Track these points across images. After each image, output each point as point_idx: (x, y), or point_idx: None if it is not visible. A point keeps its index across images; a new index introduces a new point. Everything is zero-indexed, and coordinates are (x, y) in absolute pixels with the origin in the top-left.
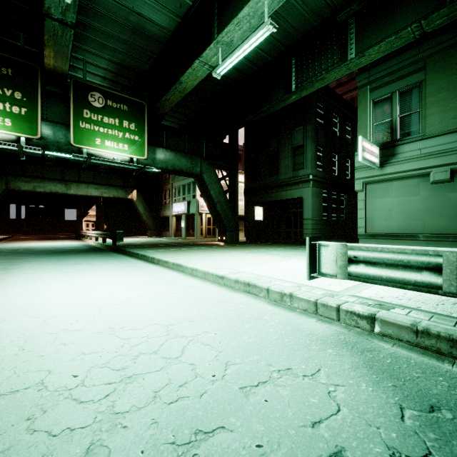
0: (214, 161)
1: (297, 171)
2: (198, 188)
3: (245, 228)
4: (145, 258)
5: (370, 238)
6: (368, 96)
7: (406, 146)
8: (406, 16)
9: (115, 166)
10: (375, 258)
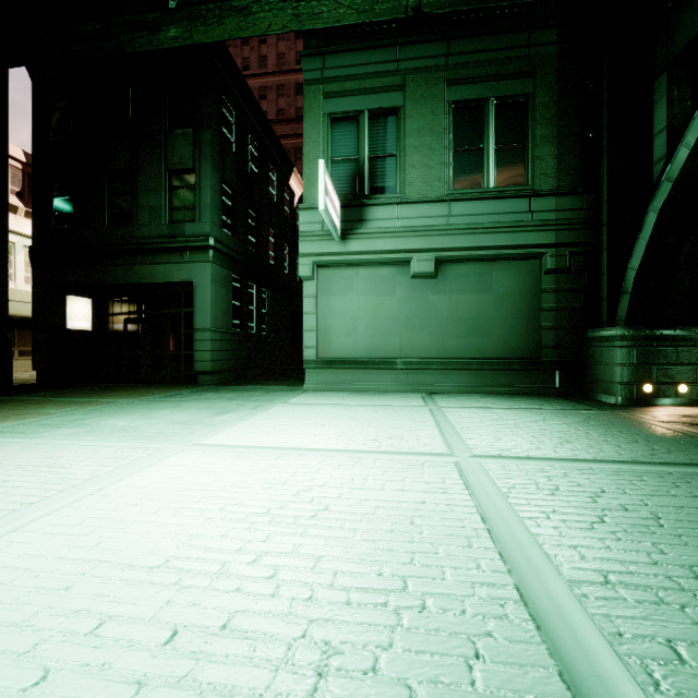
0: None
1: (180, 223)
2: None
3: (37, 348)
4: None
5: (326, 367)
6: (321, 103)
7: (380, 209)
8: None
9: None
10: None
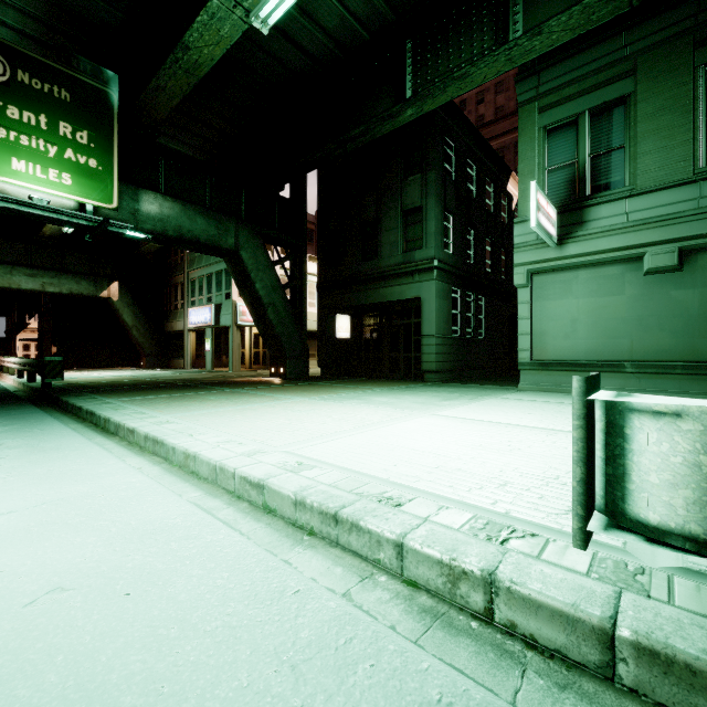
0: (263, 228)
1: (411, 251)
2: (233, 277)
3: (321, 351)
4: (93, 418)
5: (541, 368)
6: (536, 119)
7: (603, 207)
8: None
9: (35, 214)
10: None
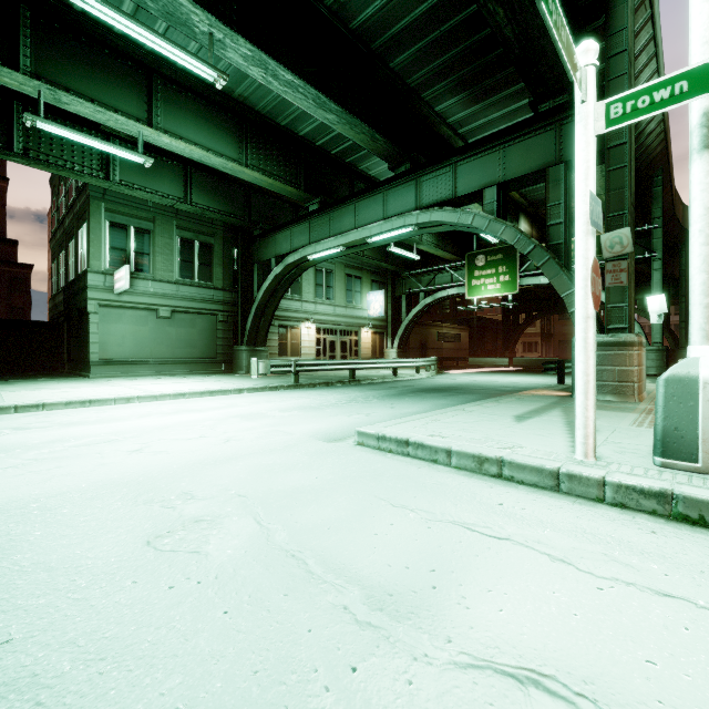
0: None
1: None
2: None
3: None
4: None
5: (106, 364)
6: (103, 213)
7: (141, 281)
8: (164, 185)
9: None
10: (278, 365)
